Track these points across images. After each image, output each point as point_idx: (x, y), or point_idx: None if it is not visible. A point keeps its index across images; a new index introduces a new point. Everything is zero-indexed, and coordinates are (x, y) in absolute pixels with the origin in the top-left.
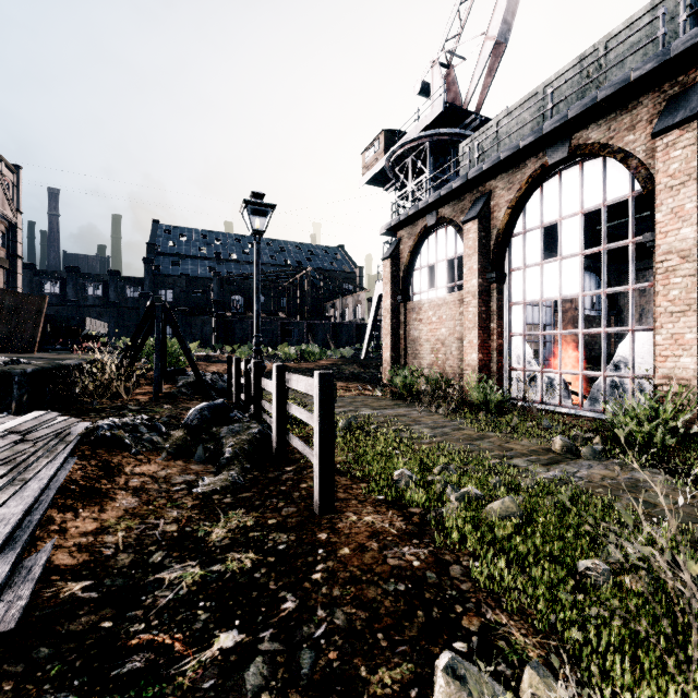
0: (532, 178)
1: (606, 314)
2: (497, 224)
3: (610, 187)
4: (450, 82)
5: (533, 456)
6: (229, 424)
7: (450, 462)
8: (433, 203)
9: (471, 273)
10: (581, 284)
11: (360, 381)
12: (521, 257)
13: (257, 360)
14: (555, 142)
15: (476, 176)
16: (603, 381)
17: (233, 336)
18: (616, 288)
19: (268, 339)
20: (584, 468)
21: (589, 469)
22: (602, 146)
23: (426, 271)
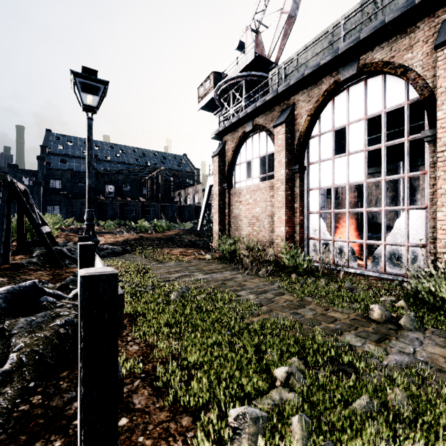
0: (327, 91)
1: (356, 201)
2: (300, 128)
3: (389, 97)
4: (258, 42)
5: (360, 328)
6: (33, 312)
7: (288, 350)
8: (250, 113)
9: (280, 165)
10: (365, 173)
11: (196, 247)
12: (317, 154)
13: (83, 235)
14: (346, 62)
15: (284, 90)
16: (383, 248)
17: (106, 214)
18: (394, 176)
19: (132, 216)
20: (416, 345)
21: (423, 346)
22: (385, 63)
23: (245, 165)
